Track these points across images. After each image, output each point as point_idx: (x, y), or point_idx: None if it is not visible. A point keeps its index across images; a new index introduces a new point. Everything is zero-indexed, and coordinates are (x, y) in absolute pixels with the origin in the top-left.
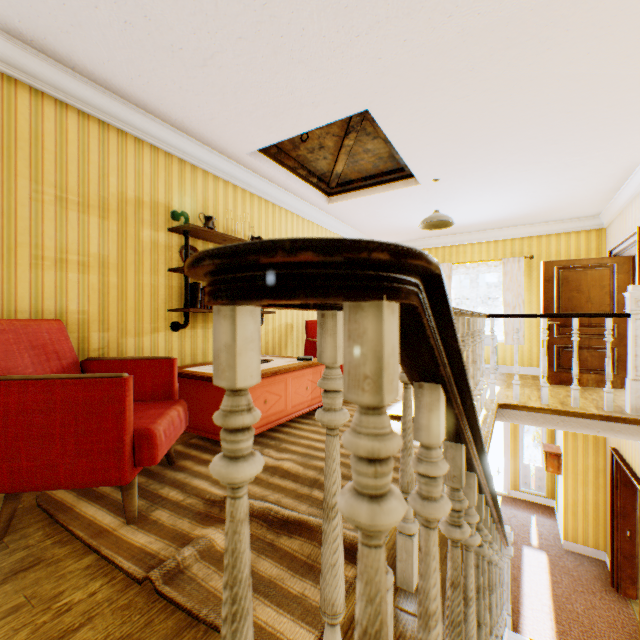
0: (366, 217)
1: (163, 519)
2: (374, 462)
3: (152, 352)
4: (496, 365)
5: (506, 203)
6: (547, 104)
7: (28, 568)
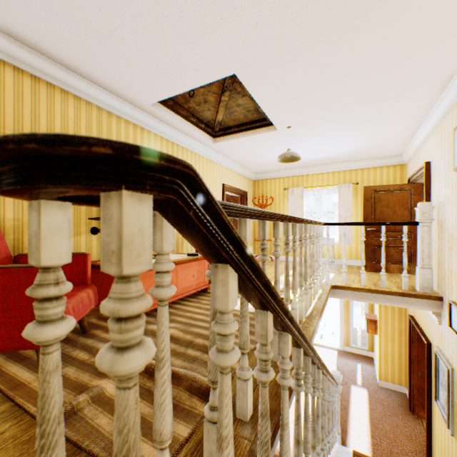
0: (242, 153)
1: (69, 374)
2: (121, 321)
3: (75, 250)
4: (333, 259)
5: (338, 145)
6: (360, 74)
7: None
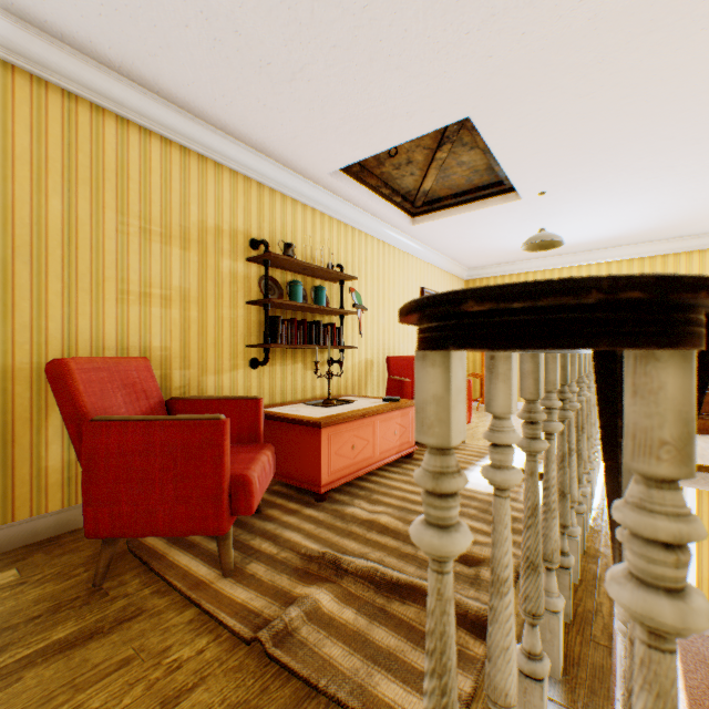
0: (454, 239)
1: (260, 573)
2: (672, 548)
3: (231, 391)
4: None
5: (625, 217)
6: (692, 96)
7: (131, 618)
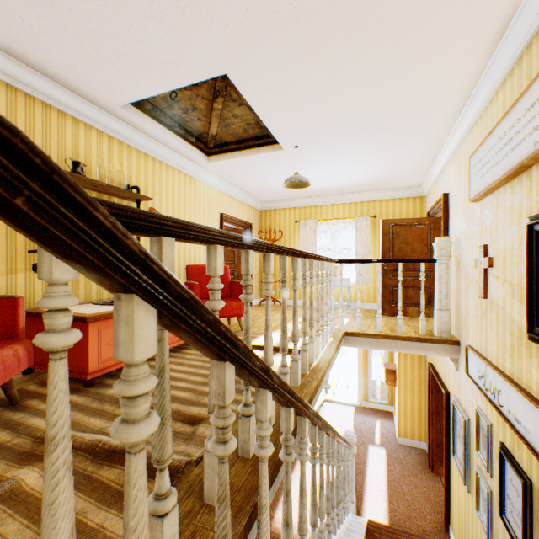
0: (244, 177)
1: None
2: None
3: (8, 293)
4: (350, 302)
5: (354, 172)
6: (372, 87)
7: None
